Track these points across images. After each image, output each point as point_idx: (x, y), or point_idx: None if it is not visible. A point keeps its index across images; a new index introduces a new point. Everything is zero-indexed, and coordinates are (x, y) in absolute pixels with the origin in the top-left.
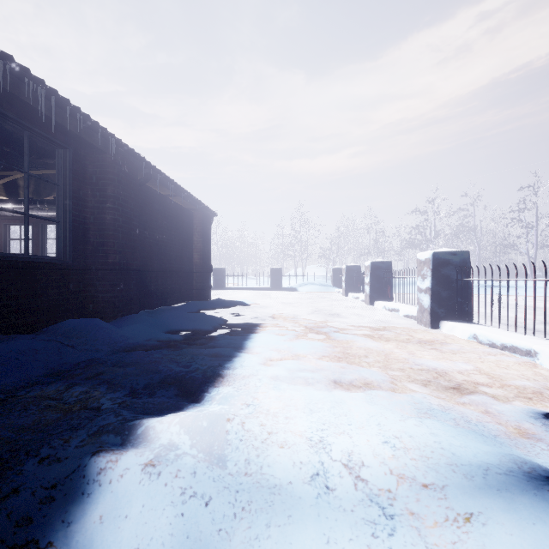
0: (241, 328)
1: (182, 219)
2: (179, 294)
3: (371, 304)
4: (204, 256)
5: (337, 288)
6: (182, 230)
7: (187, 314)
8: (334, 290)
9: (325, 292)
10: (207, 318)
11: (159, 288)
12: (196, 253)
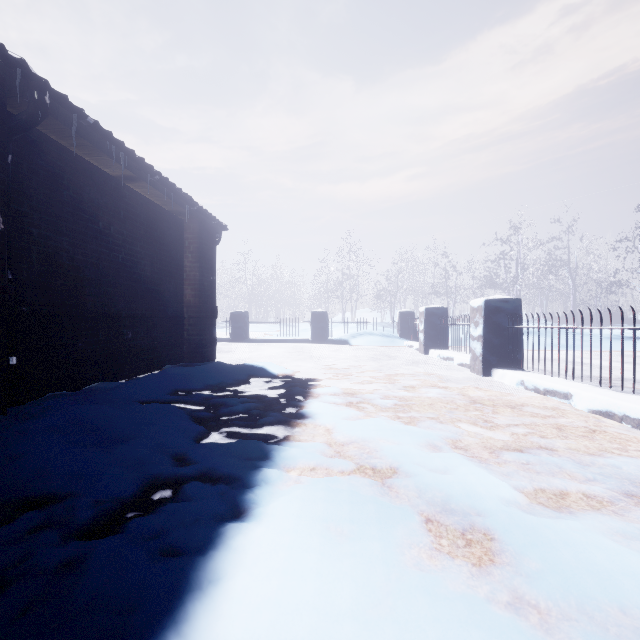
0: (220, 475)
1: (159, 227)
2: (153, 356)
3: (486, 373)
4: (202, 291)
5: (406, 341)
6: (159, 246)
7: (107, 418)
8: (402, 343)
9: (390, 347)
10: (143, 435)
11: (100, 348)
12: (188, 287)
